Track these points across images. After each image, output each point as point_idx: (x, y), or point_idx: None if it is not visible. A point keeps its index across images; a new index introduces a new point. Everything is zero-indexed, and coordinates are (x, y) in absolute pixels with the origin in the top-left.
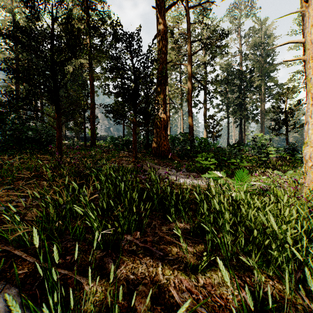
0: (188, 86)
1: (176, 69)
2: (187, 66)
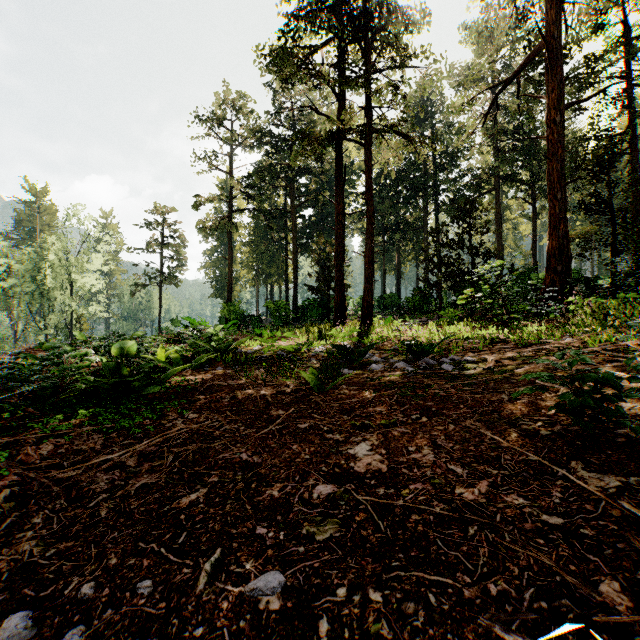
0: None
1: None
2: None
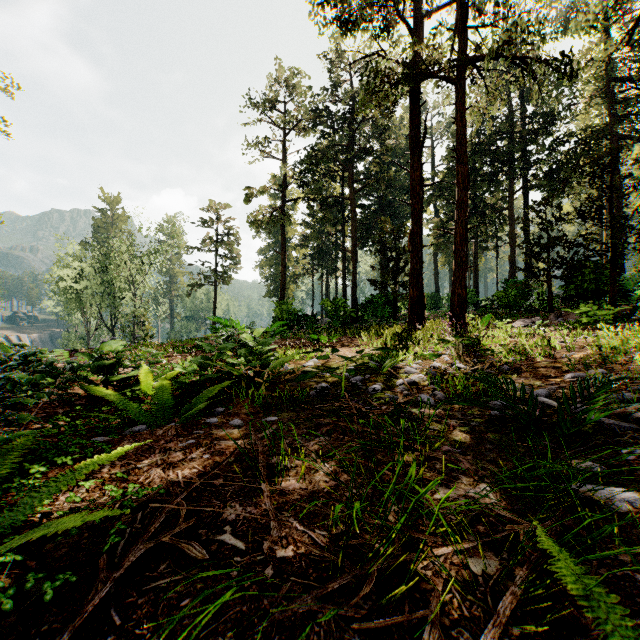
0: None
1: None
2: None
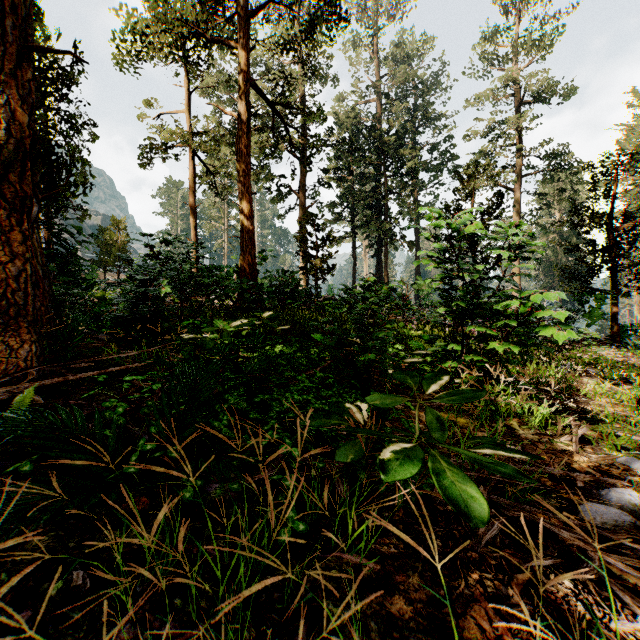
0: (239, 111)
1: (212, 66)
2: (236, 49)
